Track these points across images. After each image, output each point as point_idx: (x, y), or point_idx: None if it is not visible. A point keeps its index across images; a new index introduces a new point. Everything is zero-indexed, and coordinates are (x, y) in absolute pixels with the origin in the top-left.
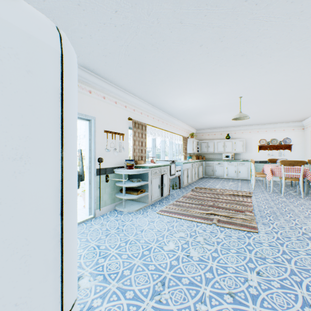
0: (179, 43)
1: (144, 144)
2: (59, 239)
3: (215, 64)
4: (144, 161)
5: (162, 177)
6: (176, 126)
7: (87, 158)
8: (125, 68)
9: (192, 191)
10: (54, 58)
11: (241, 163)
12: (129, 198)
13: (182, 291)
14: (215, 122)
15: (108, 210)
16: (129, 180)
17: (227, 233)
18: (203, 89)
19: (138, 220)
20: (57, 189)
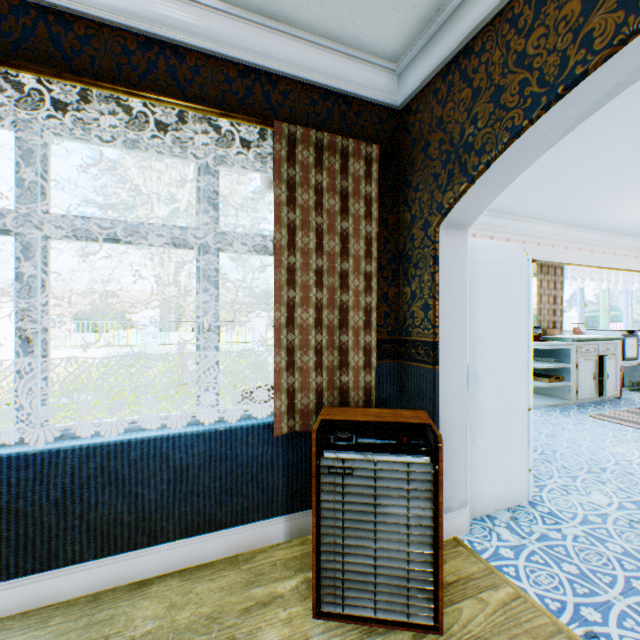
0: (633, 154)
1: (558, 300)
2: (526, 365)
3: None
4: (558, 329)
5: (600, 361)
6: None
7: None
8: (531, 196)
9: None
10: (525, 269)
11: None
12: (534, 384)
13: (632, 480)
14: None
15: None
16: None
17: None
18: None
19: (553, 418)
20: (526, 338)
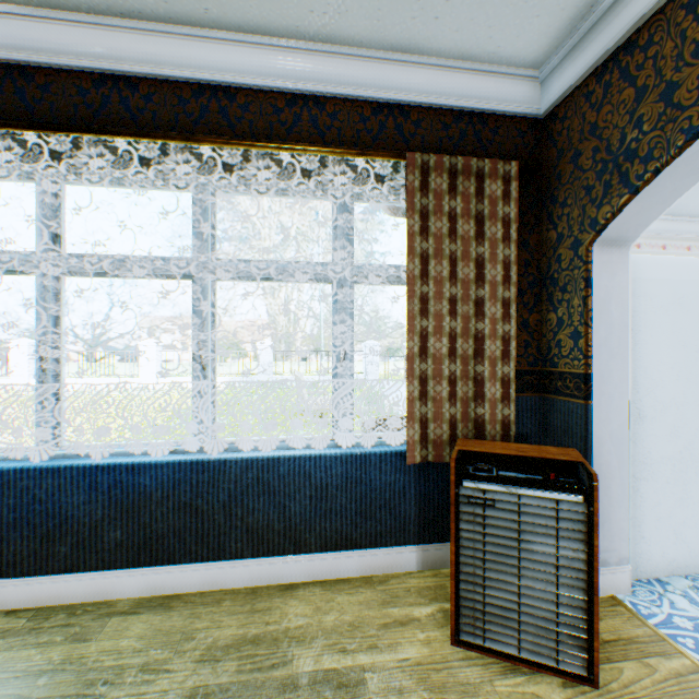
0: None
1: None
2: None
3: None
4: None
5: None
6: None
7: None
8: None
9: None
10: None
11: None
12: None
13: None
14: None
15: None
16: None
17: None
18: None
19: None
20: None
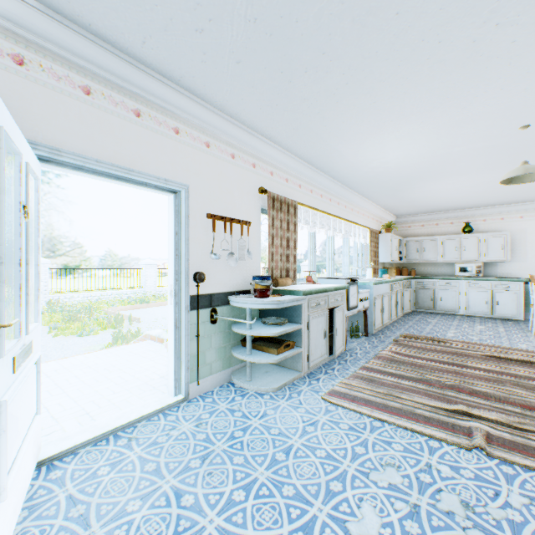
0: None
1: (292, 244)
2: None
3: (484, 20)
4: (292, 278)
5: (330, 312)
6: (356, 208)
7: (171, 272)
8: (249, 64)
9: (395, 344)
10: None
11: (500, 284)
12: (259, 360)
13: None
14: (441, 197)
15: (216, 382)
16: (260, 318)
17: (531, 489)
18: (432, 111)
19: (279, 416)
20: None
